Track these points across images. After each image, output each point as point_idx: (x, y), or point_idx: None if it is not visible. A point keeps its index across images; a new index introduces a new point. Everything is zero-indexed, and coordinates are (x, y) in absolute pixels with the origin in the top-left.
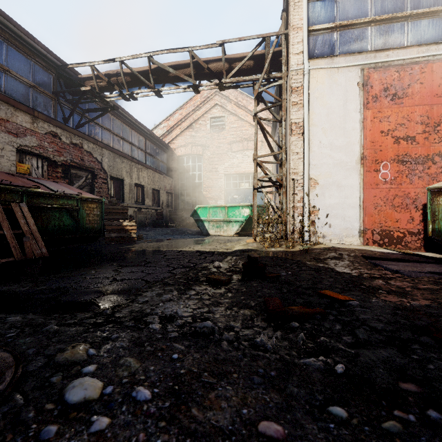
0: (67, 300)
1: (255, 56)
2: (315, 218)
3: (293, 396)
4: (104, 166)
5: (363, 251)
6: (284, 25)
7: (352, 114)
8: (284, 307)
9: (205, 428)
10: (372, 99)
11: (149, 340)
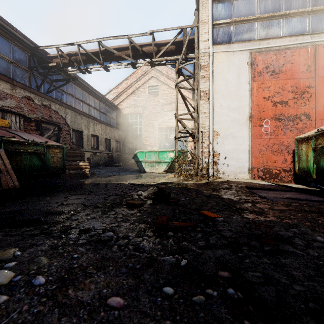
0: (20, 218)
1: (176, 42)
2: (217, 160)
3: (143, 281)
4: (67, 121)
5: (248, 183)
6: (196, 20)
7: (243, 85)
8: (168, 222)
9: (72, 302)
10: (257, 74)
11: (63, 245)
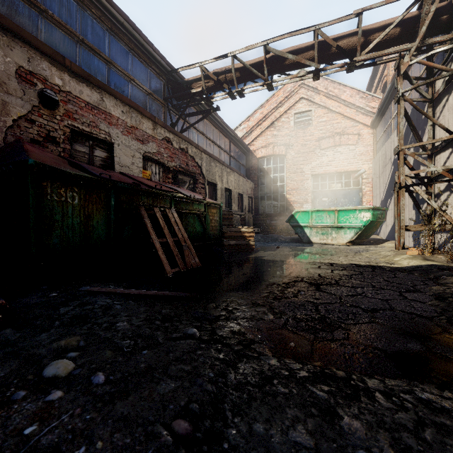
0: (390, 348)
1: (402, 21)
2: None
3: None
4: (203, 170)
5: None
6: None
7: None
8: None
9: None
10: None
11: None
